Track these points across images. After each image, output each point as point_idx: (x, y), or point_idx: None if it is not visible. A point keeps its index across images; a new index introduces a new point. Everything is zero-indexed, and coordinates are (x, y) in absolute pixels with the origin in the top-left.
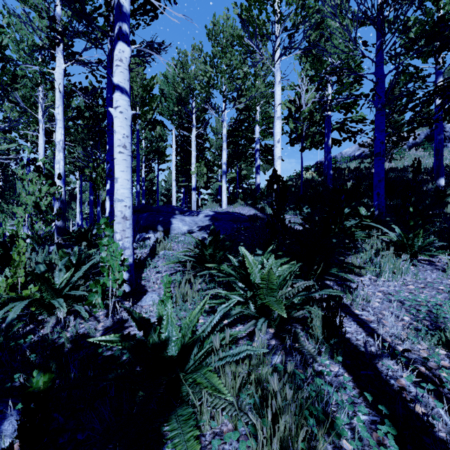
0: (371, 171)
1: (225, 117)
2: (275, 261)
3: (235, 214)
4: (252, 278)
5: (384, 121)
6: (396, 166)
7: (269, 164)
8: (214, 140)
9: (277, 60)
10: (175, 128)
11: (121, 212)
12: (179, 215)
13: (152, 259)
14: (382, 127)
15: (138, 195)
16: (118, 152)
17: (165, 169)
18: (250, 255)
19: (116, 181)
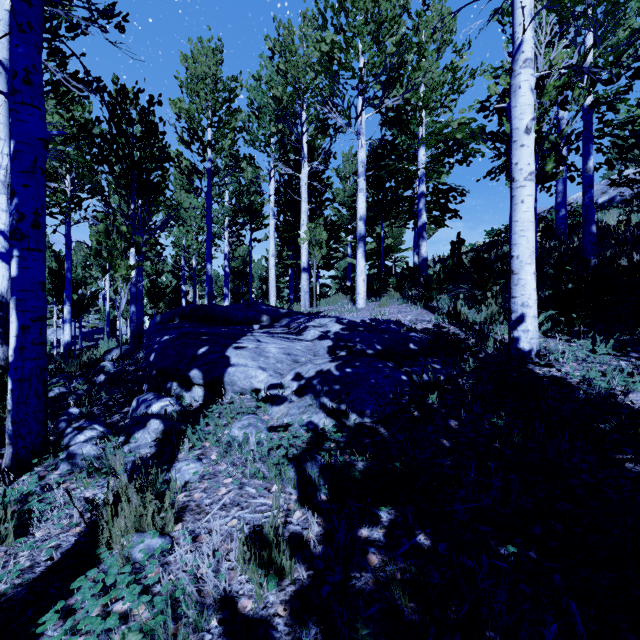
0: None
1: (362, 126)
2: None
3: (391, 330)
4: None
5: None
6: None
7: (436, 224)
8: (340, 190)
9: None
10: (274, 166)
11: None
12: (258, 334)
13: (50, 608)
14: None
15: (210, 283)
16: None
17: (262, 239)
18: None
19: None
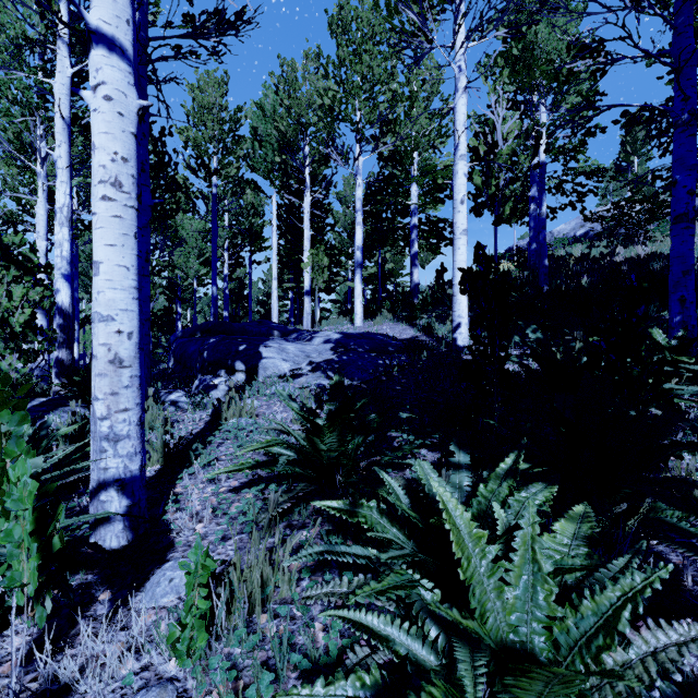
0: (615, 261)
1: (360, 168)
2: (516, 495)
3: (379, 338)
4: (475, 600)
5: (695, 149)
6: (658, 252)
7: (432, 251)
8: (340, 214)
9: (460, 47)
10: (276, 192)
11: (108, 348)
12: (277, 340)
13: (210, 437)
14: (691, 160)
15: (215, 304)
16: (100, 197)
17: (262, 261)
18: (460, 506)
19: (95, 271)
